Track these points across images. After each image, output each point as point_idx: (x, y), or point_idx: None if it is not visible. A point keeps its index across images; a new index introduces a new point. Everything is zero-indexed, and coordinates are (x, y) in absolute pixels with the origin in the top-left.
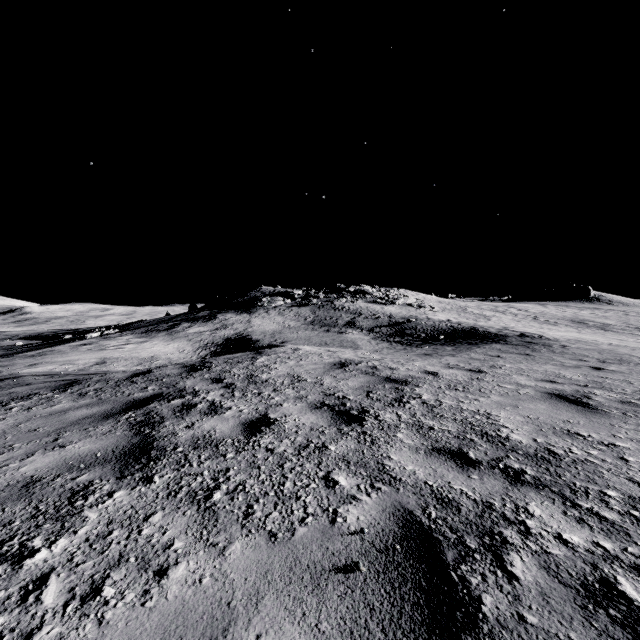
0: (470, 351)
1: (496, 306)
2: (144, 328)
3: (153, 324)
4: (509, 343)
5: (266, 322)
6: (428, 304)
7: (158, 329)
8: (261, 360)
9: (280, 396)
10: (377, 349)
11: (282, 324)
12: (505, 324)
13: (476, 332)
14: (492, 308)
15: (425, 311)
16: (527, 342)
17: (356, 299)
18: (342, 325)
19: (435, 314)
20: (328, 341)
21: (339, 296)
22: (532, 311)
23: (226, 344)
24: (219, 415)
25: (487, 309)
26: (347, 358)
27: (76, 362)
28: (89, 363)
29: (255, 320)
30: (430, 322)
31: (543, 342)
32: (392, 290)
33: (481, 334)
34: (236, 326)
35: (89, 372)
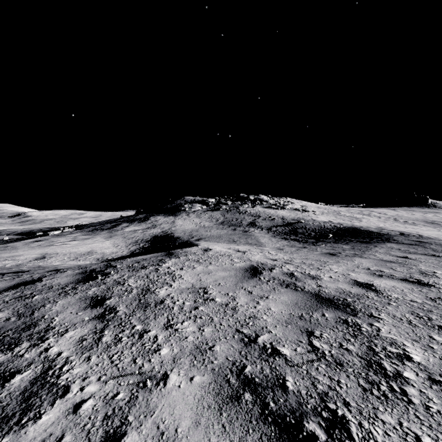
0: (372, 251)
1: (361, 210)
2: (92, 227)
3: (102, 224)
4: (401, 242)
5: (186, 223)
6: (310, 209)
7: (102, 228)
8: (167, 264)
9: (171, 343)
10: (279, 247)
11: (199, 224)
12: (375, 224)
13: (359, 231)
14: (359, 212)
15: (309, 214)
16: (417, 241)
17: (255, 205)
18: (246, 225)
19: (317, 216)
20: (235, 238)
21: (242, 203)
22: (390, 214)
23: (153, 240)
24: (17, 432)
25: (355, 213)
26: (258, 261)
27: (17, 258)
28: (29, 258)
29: (178, 221)
30: (316, 223)
31: (433, 241)
32: (282, 198)
33: (365, 233)
34: (163, 226)
35: (17, 269)
